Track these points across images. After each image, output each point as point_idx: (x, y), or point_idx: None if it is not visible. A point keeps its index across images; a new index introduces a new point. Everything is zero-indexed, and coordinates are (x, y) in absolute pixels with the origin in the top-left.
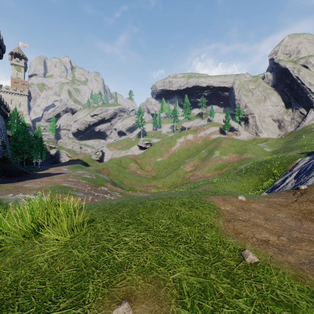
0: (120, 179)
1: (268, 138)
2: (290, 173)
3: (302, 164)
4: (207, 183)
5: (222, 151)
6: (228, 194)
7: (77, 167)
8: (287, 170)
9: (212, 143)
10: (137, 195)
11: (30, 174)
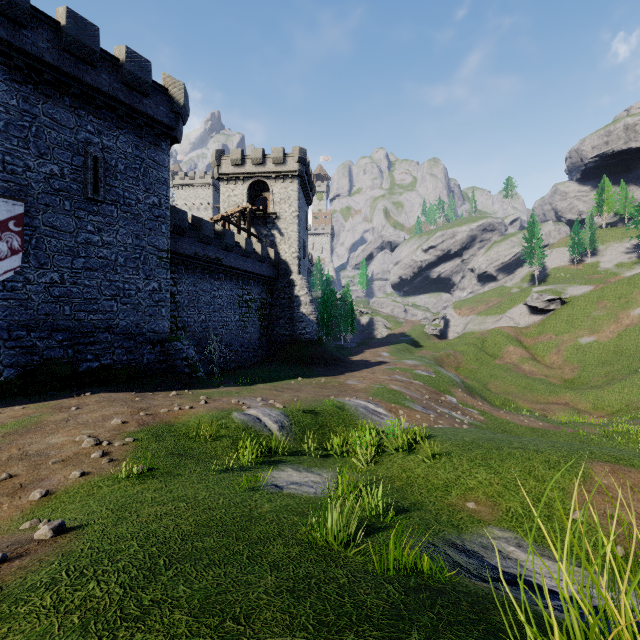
0: (483, 379)
1: None
2: None
3: None
4: None
5: None
6: (639, 466)
7: (402, 349)
8: None
9: None
10: (516, 422)
11: (345, 362)
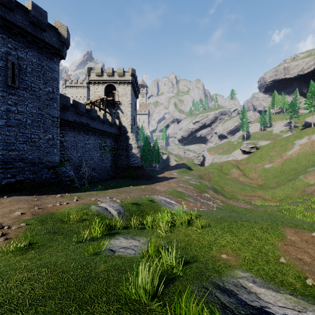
0: (221, 185)
1: None
2: None
3: None
4: None
5: None
6: (307, 229)
7: (183, 171)
8: None
9: None
10: (238, 205)
11: (155, 177)
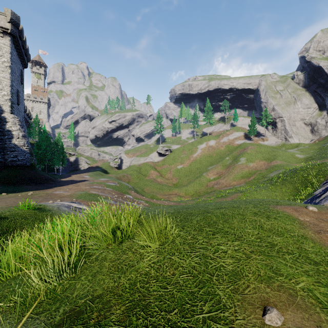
0: (141, 187)
1: (299, 144)
2: None
3: None
4: (235, 192)
5: (248, 158)
6: (293, 204)
7: (98, 174)
8: (327, 179)
9: (236, 149)
10: (163, 204)
11: (55, 181)
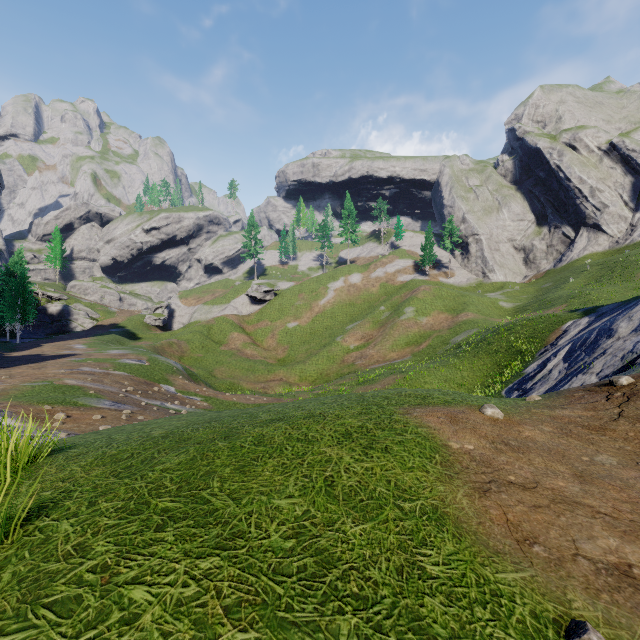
0: (209, 366)
1: (505, 283)
2: (554, 351)
3: (575, 332)
4: (391, 372)
5: (419, 308)
6: (456, 402)
7: (111, 341)
8: (547, 344)
9: (399, 291)
10: (243, 401)
11: None
